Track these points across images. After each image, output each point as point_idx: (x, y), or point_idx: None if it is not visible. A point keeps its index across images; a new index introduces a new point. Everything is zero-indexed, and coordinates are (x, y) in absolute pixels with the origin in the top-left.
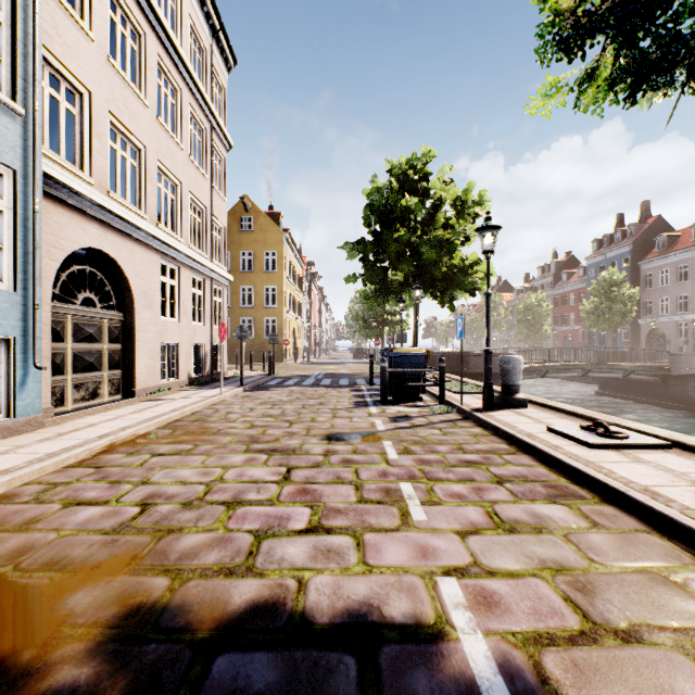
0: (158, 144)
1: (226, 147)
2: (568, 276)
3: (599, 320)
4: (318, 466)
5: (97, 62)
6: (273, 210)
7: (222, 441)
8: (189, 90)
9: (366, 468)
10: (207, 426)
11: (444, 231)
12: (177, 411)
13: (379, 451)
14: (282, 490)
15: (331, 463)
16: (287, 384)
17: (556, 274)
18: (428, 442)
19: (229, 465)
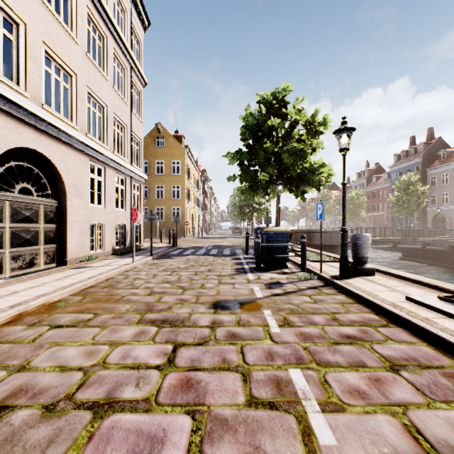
0: (87, 74)
1: (142, 83)
2: (377, 179)
3: (401, 208)
4: (204, 343)
5: (32, 1)
6: (178, 133)
7: (120, 309)
8: (113, 38)
9: (251, 346)
10: (114, 292)
11: (298, 144)
12: (93, 278)
13: (261, 322)
14: (164, 381)
15: (217, 338)
16: (185, 254)
17: (368, 177)
18: (303, 311)
19: (118, 341)
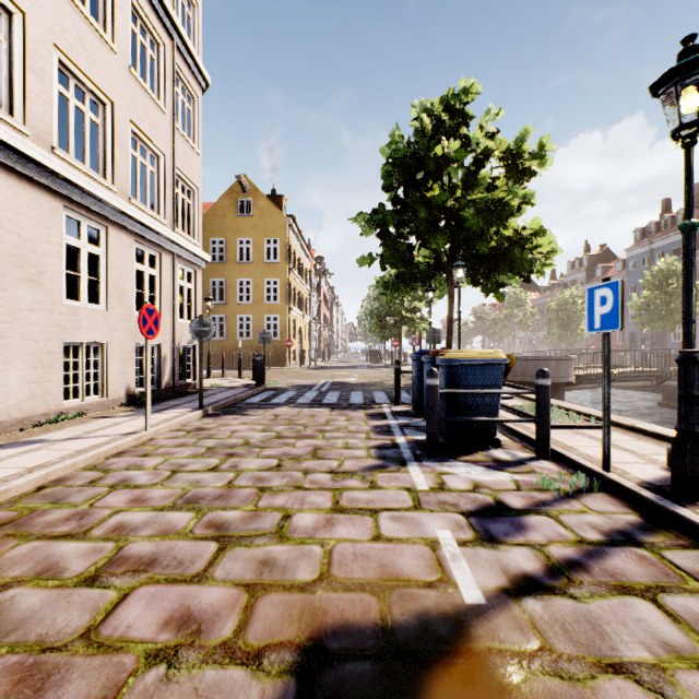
0: (55, 20)
1: (199, 82)
2: (604, 270)
3: (655, 318)
4: None
5: None
6: (275, 193)
7: None
8: None
9: None
10: None
11: (490, 194)
12: None
13: None
14: None
15: None
16: (275, 402)
17: (589, 268)
18: None
19: None
